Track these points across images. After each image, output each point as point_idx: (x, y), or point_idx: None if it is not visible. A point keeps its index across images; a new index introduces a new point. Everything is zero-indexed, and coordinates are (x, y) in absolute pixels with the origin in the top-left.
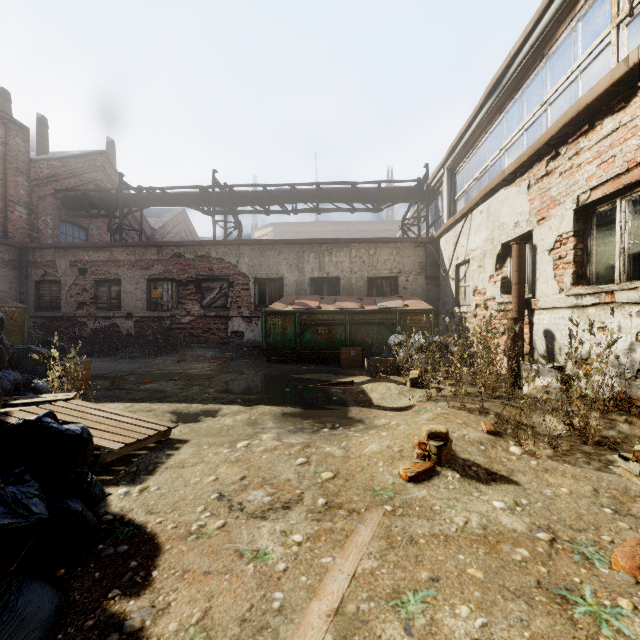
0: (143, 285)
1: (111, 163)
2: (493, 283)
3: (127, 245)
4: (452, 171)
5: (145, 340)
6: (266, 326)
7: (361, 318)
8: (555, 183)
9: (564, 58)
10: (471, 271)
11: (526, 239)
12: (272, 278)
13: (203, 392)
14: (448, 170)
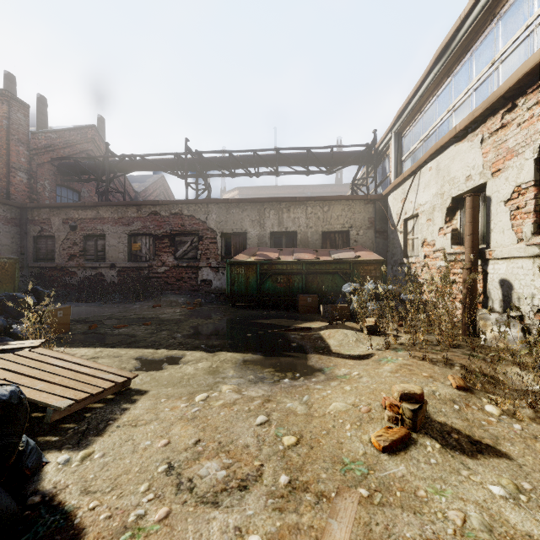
0: (124, 239)
1: (100, 136)
2: (443, 235)
3: (111, 204)
4: (399, 135)
5: (126, 287)
6: (231, 275)
7: (317, 268)
8: (512, 134)
9: (518, 14)
10: (420, 224)
11: (478, 192)
12: (237, 233)
13: (170, 337)
14: (395, 134)
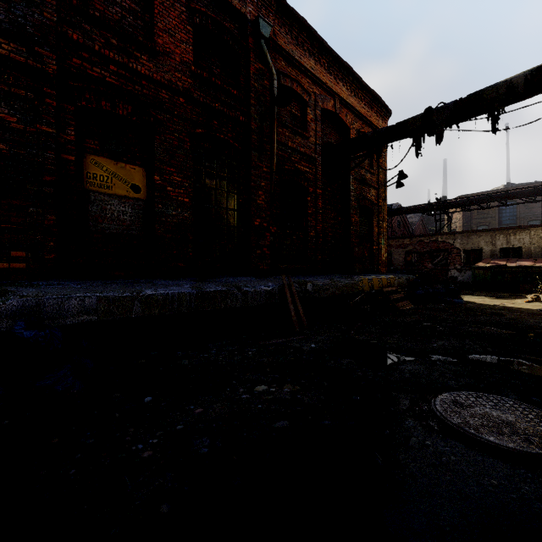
0: (402, 255)
1: None
2: None
3: (396, 238)
4: None
5: None
6: (474, 273)
7: (533, 270)
8: None
9: None
10: None
11: None
12: (474, 249)
13: None
14: None
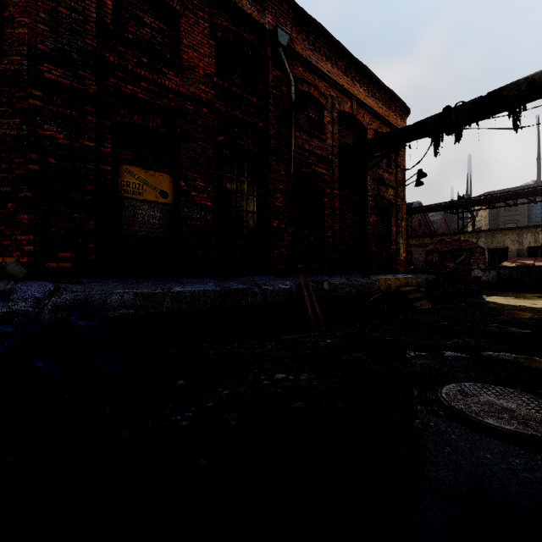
0: (423, 255)
1: None
2: None
3: (416, 237)
4: None
5: None
6: (499, 273)
7: None
8: None
9: None
10: None
11: None
12: (499, 248)
13: None
14: None
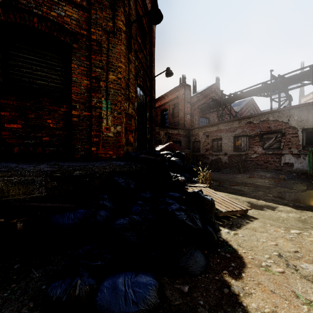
0: (231, 139)
1: (217, 87)
2: None
3: (224, 122)
4: None
5: (232, 165)
6: (312, 160)
7: None
8: None
9: None
10: None
11: None
12: None
13: (265, 195)
14: None
